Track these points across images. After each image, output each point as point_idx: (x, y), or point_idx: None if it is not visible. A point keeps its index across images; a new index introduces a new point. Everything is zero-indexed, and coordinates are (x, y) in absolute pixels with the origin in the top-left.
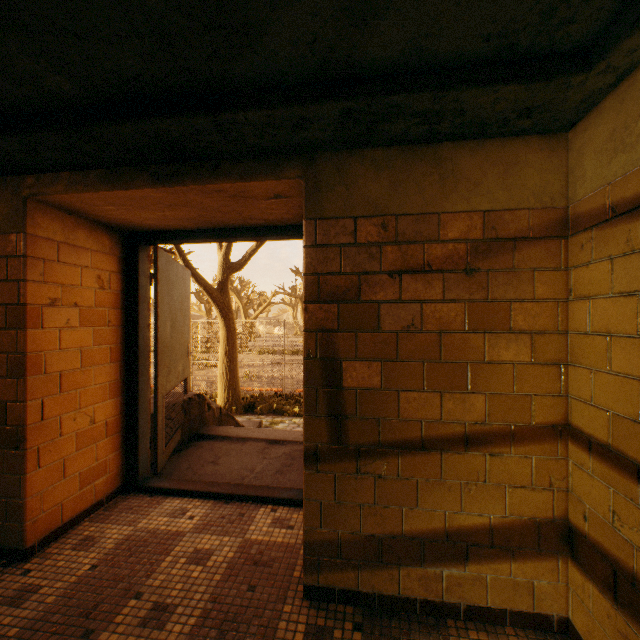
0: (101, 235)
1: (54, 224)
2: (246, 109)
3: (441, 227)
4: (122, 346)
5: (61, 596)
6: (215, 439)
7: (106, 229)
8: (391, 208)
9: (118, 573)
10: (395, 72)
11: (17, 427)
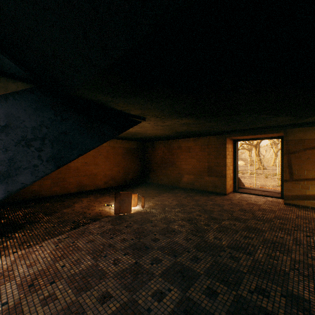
0: (231, 141)
1: (227, 141)
2: (275, 128)
3: (314, 141)
4: (232, 162)
5: (237, 198)
6: (245, 189)
7: (231, 140)
8: (303, 138)
9: (244, 198)
10: (302, 123)
11: (224, 174)
